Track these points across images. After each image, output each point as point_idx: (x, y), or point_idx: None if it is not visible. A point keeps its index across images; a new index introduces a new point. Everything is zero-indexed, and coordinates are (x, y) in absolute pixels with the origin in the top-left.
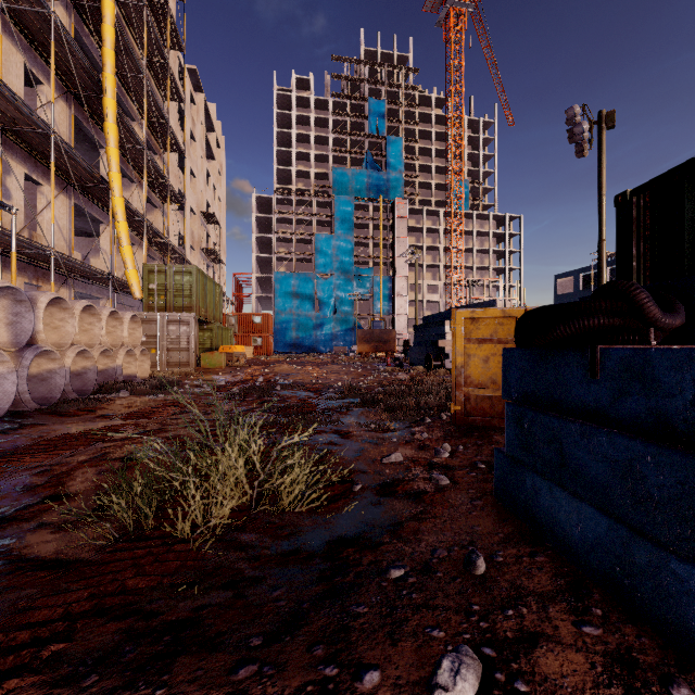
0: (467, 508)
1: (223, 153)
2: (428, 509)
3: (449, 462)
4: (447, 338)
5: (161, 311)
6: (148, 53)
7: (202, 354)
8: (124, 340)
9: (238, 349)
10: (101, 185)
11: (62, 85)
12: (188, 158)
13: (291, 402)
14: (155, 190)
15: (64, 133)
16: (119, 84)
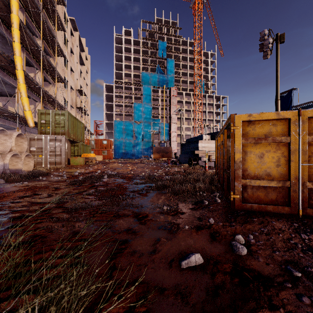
0: None
1: (89, 63)
2: None
3: (254, 265)
4: (200, 149)
5: (48, 134)
6: (45, 3)
7: (70, 158)
8: (12, 148)
9: (91, 155)
10: (12, 64)
11: None
12: (69, 61)
13: (110, 186)
14: (50, 74)
15: None
16: (28, 16)
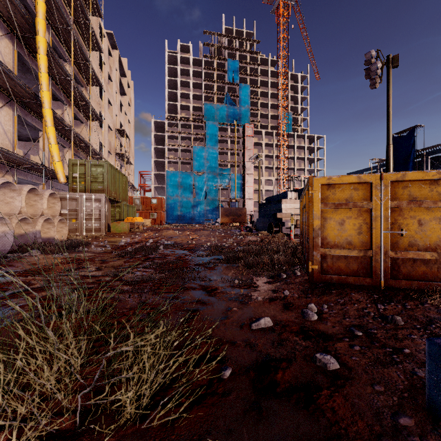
0: (399, 439)
1: (131, 92)
2: (338, 439)
3: (321, 327)
4: (283, 211)
5: (81, 192)
6: (76, 15)
7: (111, 223)
8: (44, 211)
9: (138, 220)
10: (36, 101)
11: (7, 27)
12: (106, 92)
13: (169, 259)
14: (82, 111)
15: (8, 62)
16: (54, 34)
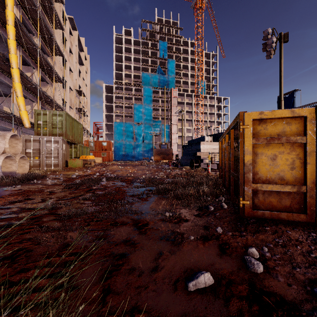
0: None
1: (88, 63)
2: None
3: (274, 286)
4: (202, 151)
5: (44, 136)
6: (42, 0)
7: (68, 160)
8: (6, 150)
9: (90, 157)
10: (7, 63)
11: None
12: (68, 61)
13: (109, 190)
14: (47, 74)
15: None
16: (24, 13)
